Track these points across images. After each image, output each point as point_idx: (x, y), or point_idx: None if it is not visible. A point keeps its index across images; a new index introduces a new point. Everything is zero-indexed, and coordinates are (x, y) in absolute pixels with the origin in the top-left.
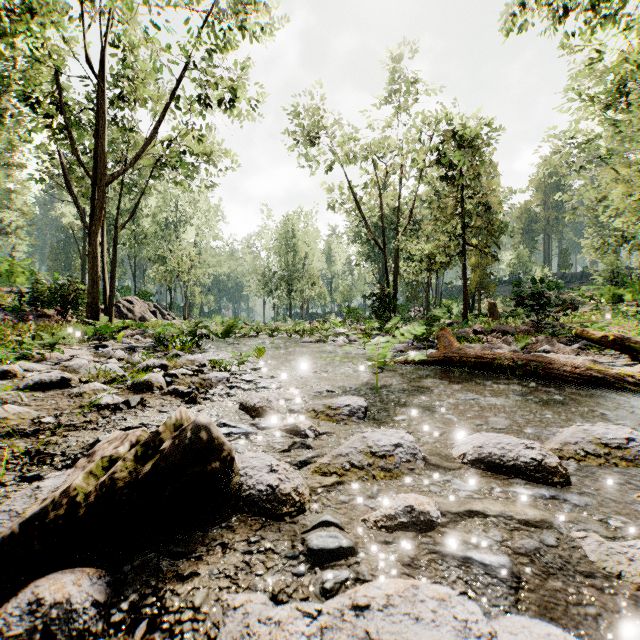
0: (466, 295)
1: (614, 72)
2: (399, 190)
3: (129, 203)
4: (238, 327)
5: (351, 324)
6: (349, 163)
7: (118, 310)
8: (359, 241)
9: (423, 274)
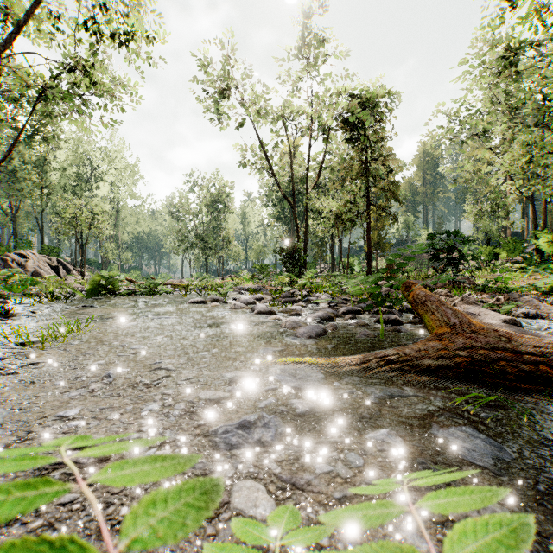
0: (370, 252)
1: (523, 25)
2: (309, 147)
3: (36, 155)
4: (114, 283)
5: (261, 279)
6: (260, 117)
7: (6, 264)
8: (271, 204)
9: (332, 230)
